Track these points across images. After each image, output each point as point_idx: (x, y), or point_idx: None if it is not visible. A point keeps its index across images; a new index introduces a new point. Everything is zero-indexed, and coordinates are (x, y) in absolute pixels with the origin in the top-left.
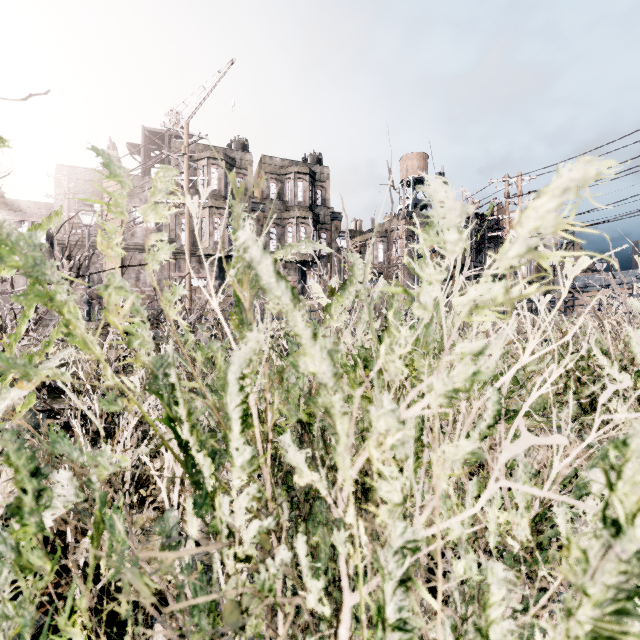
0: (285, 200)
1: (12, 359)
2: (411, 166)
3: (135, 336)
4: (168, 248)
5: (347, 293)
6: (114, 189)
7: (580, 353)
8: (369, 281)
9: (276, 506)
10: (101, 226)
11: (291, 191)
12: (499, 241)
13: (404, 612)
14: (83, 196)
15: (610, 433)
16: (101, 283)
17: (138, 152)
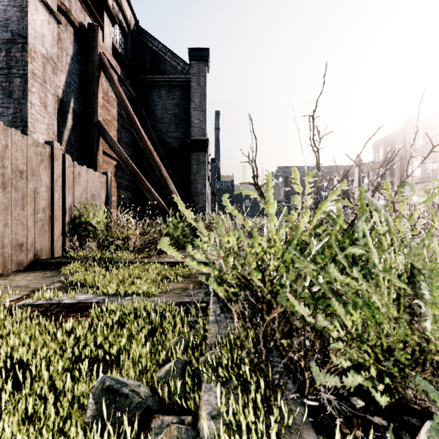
0: None
1: (379, 236)
2: None
3: (406, 234)
4: (422, 209)
5: None
6: None
7: None
8: None
9: (413, 280)
10: None
11: None
12: None
13: (391, 287)
14: None
15: None
16: None
17: None
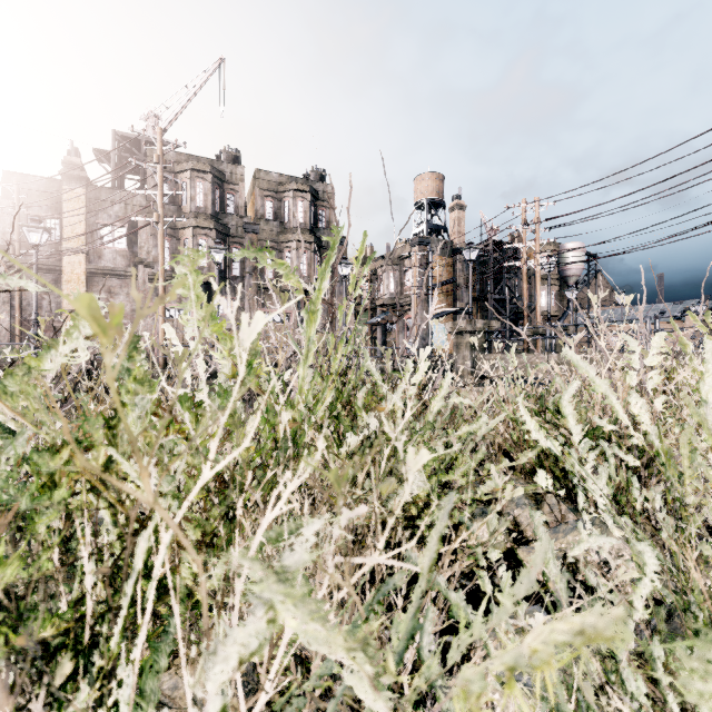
0: (283, 221)
1: None
2: (426, 187)
3: None
4: None
5: (53, 353)
6: (76, 203)
7: (316, 457)
8: (380, 313)
9: None
10: (60, 246)
11: (290, 211)
12: (519, 271)
13: None
14: (37, 210)
15: (453, 544)
16: (60, 313)
17: (108, 160)
